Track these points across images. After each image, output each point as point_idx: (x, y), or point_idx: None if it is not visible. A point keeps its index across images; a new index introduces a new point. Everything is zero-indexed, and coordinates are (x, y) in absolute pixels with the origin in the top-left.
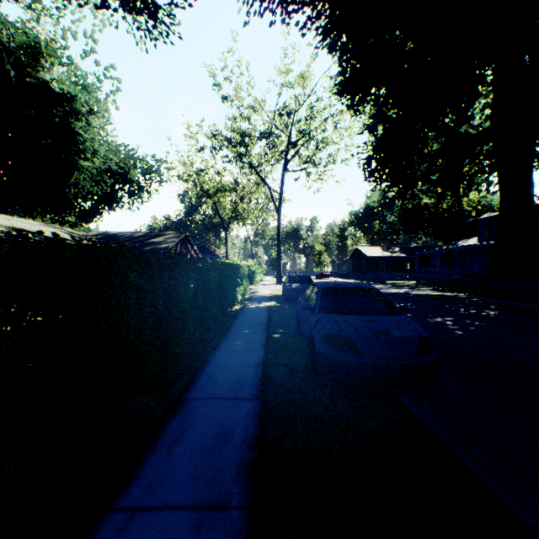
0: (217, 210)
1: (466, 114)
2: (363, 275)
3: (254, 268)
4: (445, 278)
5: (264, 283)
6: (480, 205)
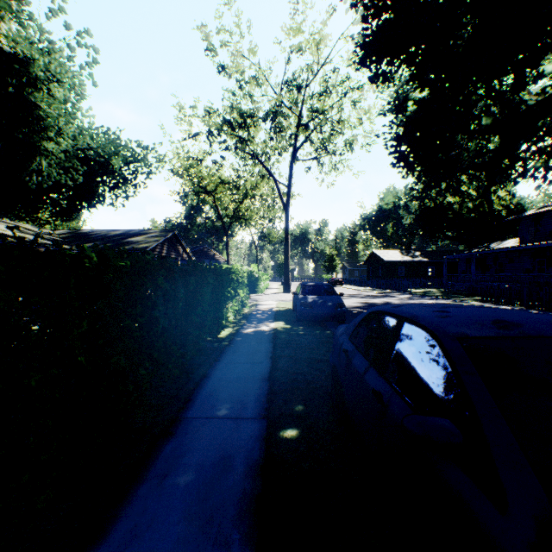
0: (217, 209)
1: (528, 76)
2: (382, 283)
3: (258, 274)
4: (483, 286)
5: (270, 291)
6: (508, 204)
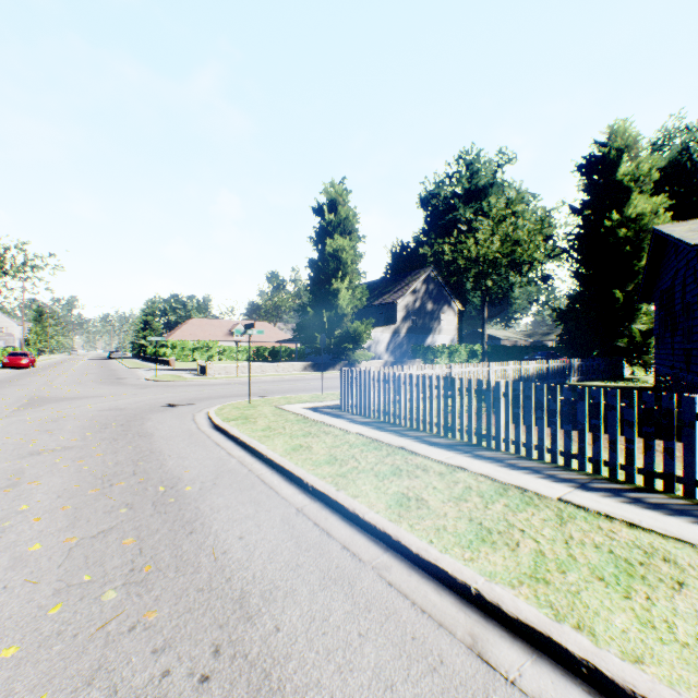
0: None
1: None
2: None
3: None
4: None
5: None
6: None
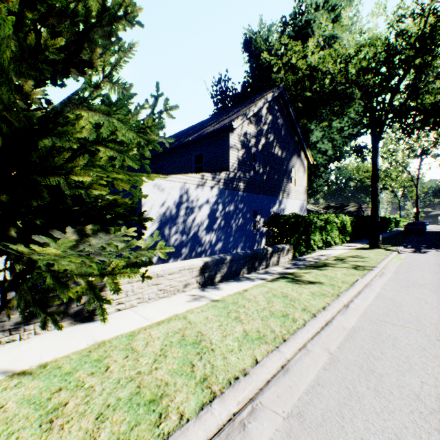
0: None
1: None
2: None
3: (398, 219)
4: None
5: None
6: None
